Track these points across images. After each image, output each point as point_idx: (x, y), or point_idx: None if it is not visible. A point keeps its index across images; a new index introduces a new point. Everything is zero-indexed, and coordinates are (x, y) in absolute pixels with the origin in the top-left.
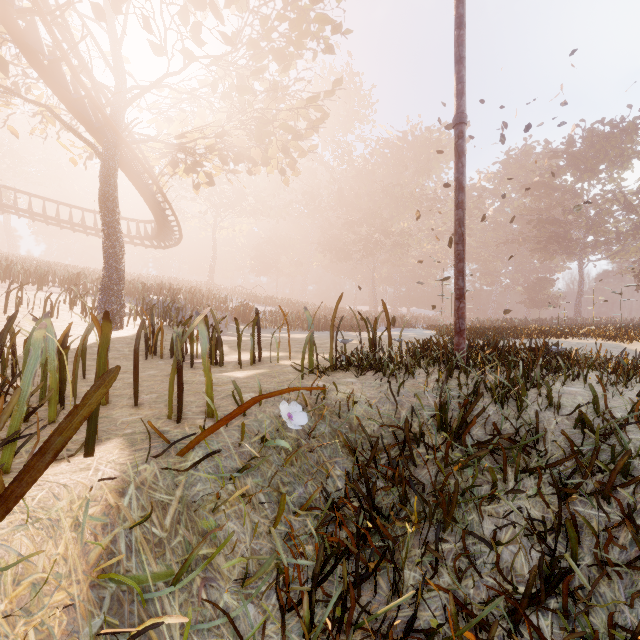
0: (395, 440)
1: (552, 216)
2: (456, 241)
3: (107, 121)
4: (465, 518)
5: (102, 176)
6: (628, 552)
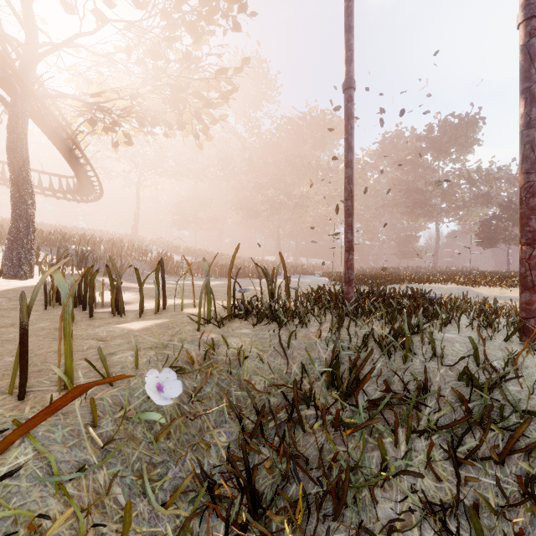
0: (285, 399)
1: (417, 186)
2: (346, 197)
3: (13, 71)
4: (357, 499)
5: (10, 127)
6: (530, 533)
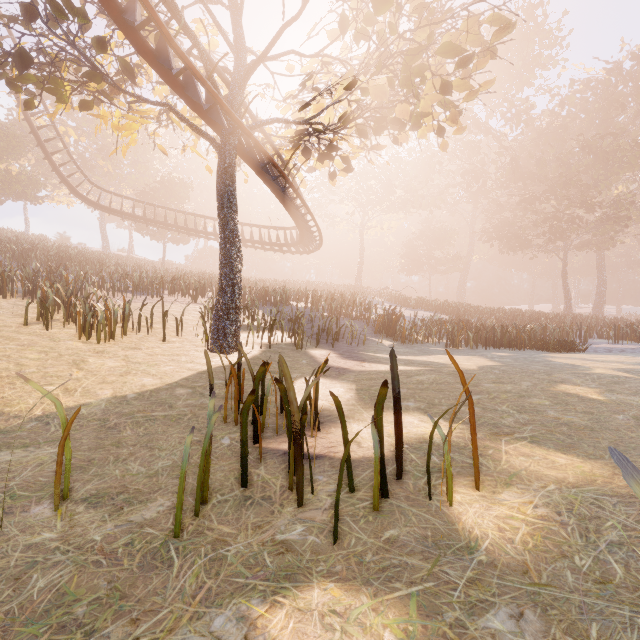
0: None
1: None
2: None
3: (215, 98)
4: None
5: (219, 171)
6: None
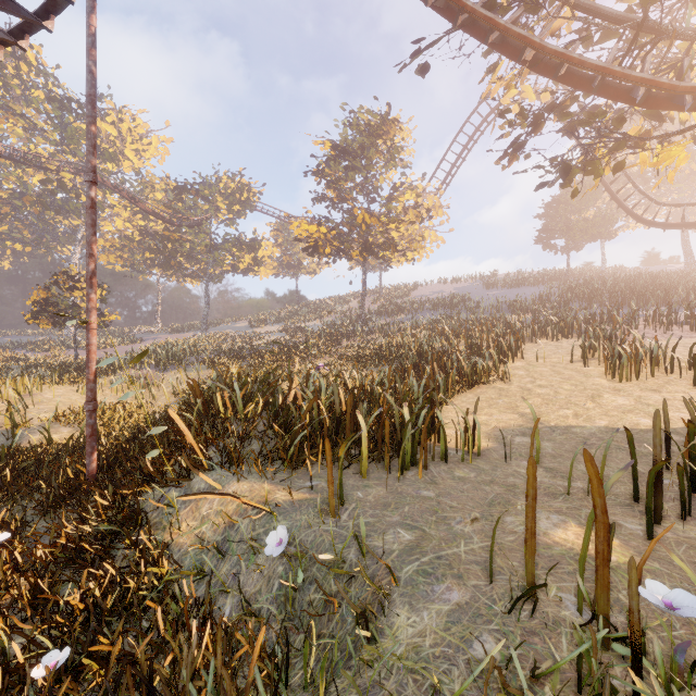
0: None
1: None
2: None
3: None
4: None
5: None
6: None
